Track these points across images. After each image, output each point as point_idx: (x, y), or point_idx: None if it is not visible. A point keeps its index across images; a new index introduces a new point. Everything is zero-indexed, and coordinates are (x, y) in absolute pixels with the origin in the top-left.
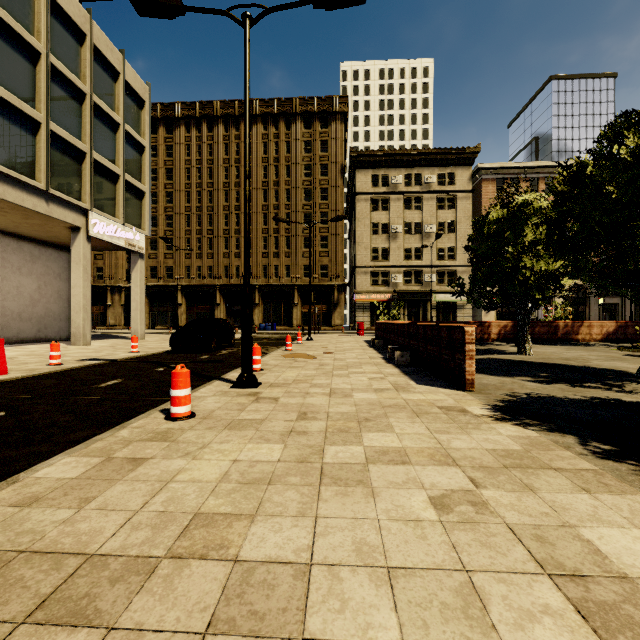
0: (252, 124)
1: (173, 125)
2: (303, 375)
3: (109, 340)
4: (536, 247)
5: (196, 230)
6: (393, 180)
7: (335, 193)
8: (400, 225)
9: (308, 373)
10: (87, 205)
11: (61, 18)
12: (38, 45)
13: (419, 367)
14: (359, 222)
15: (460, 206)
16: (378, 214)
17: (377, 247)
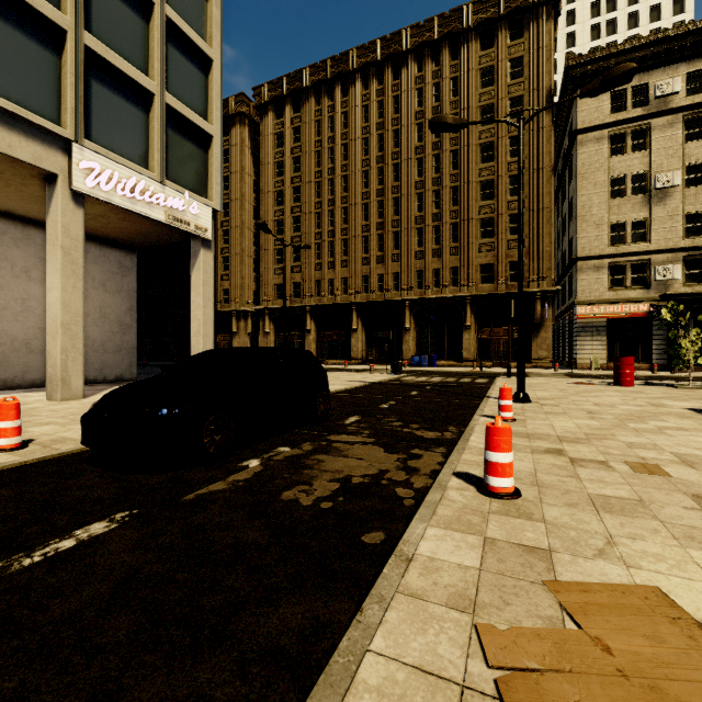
0: (401, 67)
1: (301, 100)
2: None
3: None
4: None
5: (327, 231)
6: (659, 90)
7: (536, 140)
8: (676, 171)
9: None
10: (68, 131)
11: None
12: None
13: None
14: (584, 180)
15: None
16: (624, 160)
17: (622, 220)
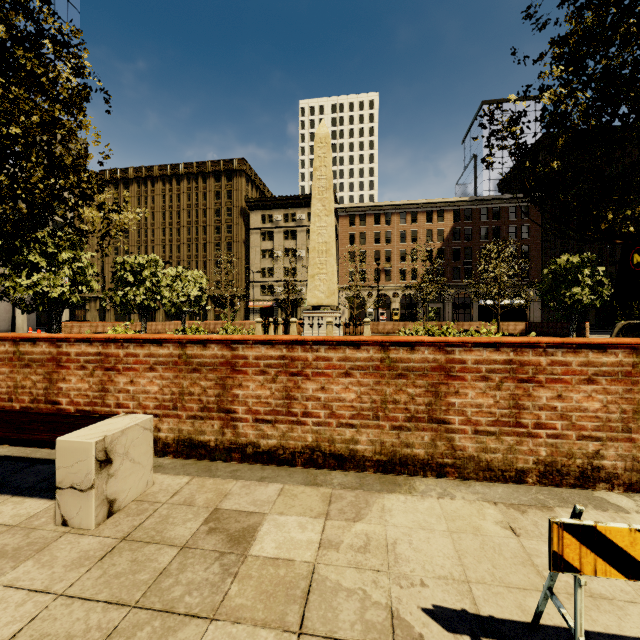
0: (180, 181)
1: (129, 183)
2: None
3: None
4: None
5: None
6: (275, 218)
7: (236, 228)
8: (280, 251)
9: None
10: None
11: None
12: None
13: None
14: (252, 249)
15: None
16: (265, 243)
17: (265, 267)
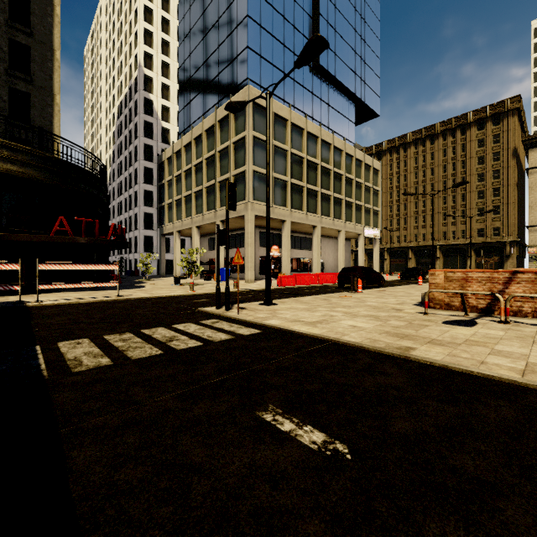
0: (434, 140)
1: (381, 155)
2: None
3: None
4: None
5: (395, 214)
6: None
7: (507, 172)
8: None
9: None
10: (363, 225)
11: (357, 161)
12: (353, 177)
13: None
14: (532, 190)
15: None
16: None
17: None
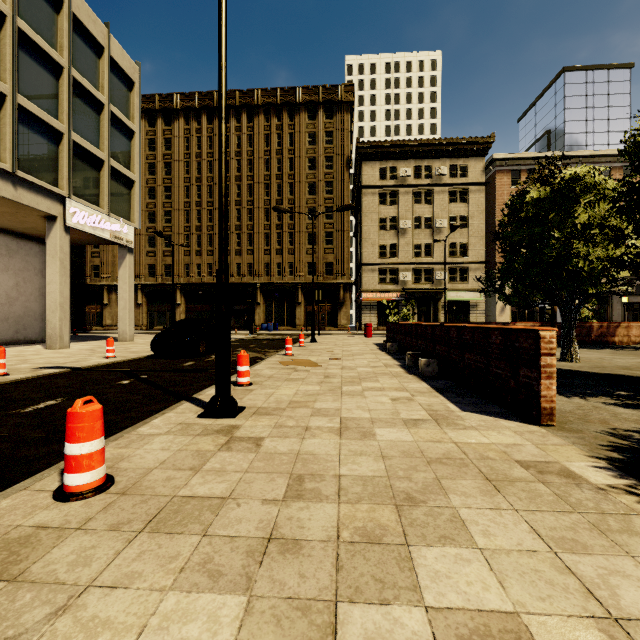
0: (254, 115)
1: (172, 117)
2: (303, 393)
3: (95, 342)
4: (592, 230)
5: (195, 226)
6: (402, 172)
7: (340, 187)
8: (409, 220)
9: (309, 390)
10: (64, 192)
11: None
12: (2, 5)
13: (451, 380)
14: (366, 217)
15: (473, 199)
16: (386, 208)
17: (385, 243)
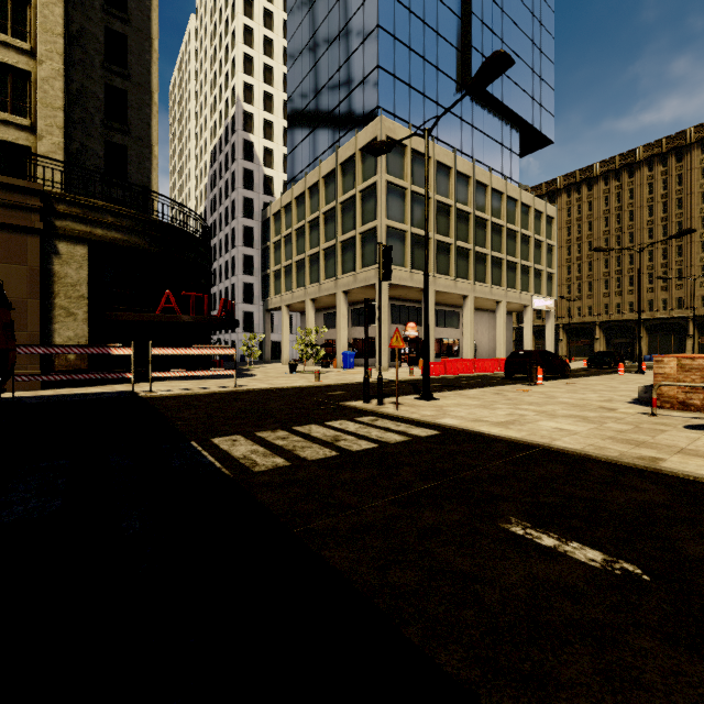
0: (634, 171)
1: (555, 196)
2: None
3: None
4: None
5: (576, 277)
6: None
7: None
8: None
9: None
10: (532, 293)
11: (523, 207)
12: (518, 229)
13: None
14: None
15: None
16: None
17: None
